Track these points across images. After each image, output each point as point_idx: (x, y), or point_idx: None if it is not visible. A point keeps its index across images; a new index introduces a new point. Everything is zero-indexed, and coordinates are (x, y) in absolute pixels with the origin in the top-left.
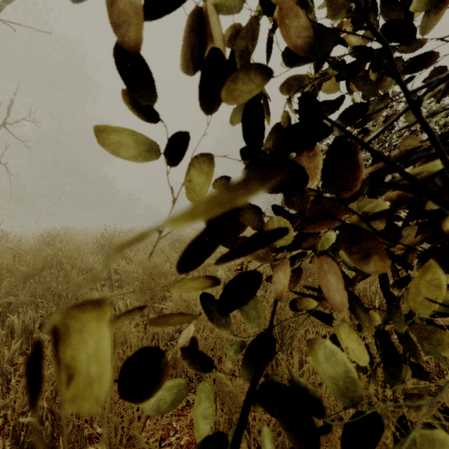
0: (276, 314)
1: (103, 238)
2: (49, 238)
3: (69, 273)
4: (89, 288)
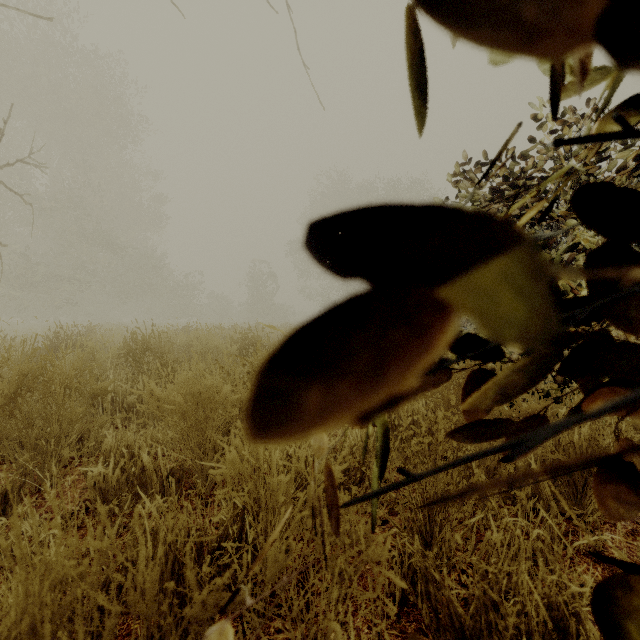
0: (419, 484)
1: (134, 341)
2: (57, 340)
3: (60, 401)
4: (99, 425)
